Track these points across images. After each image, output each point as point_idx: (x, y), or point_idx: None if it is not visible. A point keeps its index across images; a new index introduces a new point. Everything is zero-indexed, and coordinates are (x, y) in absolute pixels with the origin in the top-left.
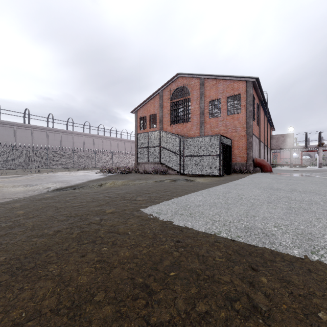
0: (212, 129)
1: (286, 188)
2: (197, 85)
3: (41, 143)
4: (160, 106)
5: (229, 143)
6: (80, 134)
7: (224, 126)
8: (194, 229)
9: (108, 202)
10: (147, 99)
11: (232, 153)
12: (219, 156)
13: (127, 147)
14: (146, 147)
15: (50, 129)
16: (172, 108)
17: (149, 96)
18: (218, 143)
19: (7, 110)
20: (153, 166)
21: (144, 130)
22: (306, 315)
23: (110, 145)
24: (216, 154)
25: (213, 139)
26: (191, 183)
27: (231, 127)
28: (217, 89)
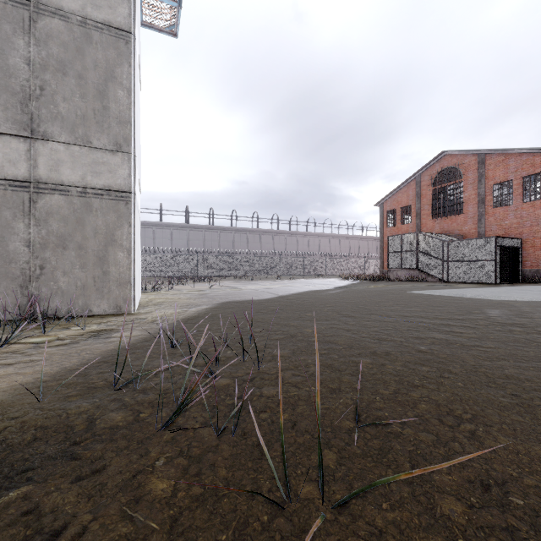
0: (497, 222)
1: (537, 290)
2: (474, 163)
3: (267, 248)
4: (417, 195)
5: (515, 244)
6: (305, 234)
7: (517, 219)
8: (434, 294)
9: (387, 290)
10: (398, 188)
11: (531, 255)
12: (495, 261)
13: (363, 247)
14: (399, 251)
15: (276, 232)
16: (434, 197)
17: (401, 184)
18: (493, 246)
19: (241, 216)
20: (407, 273)
21: (393, 227)
22: (452, 298)
23: (339, 245)
24: (491, 259)
25: (486, 241)
26: (448, 286)
27: (529, 220)
28: (506, 167)
